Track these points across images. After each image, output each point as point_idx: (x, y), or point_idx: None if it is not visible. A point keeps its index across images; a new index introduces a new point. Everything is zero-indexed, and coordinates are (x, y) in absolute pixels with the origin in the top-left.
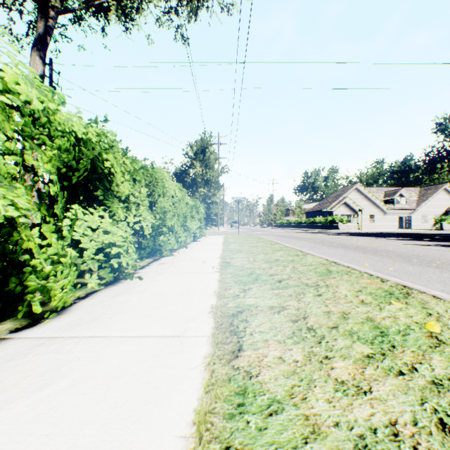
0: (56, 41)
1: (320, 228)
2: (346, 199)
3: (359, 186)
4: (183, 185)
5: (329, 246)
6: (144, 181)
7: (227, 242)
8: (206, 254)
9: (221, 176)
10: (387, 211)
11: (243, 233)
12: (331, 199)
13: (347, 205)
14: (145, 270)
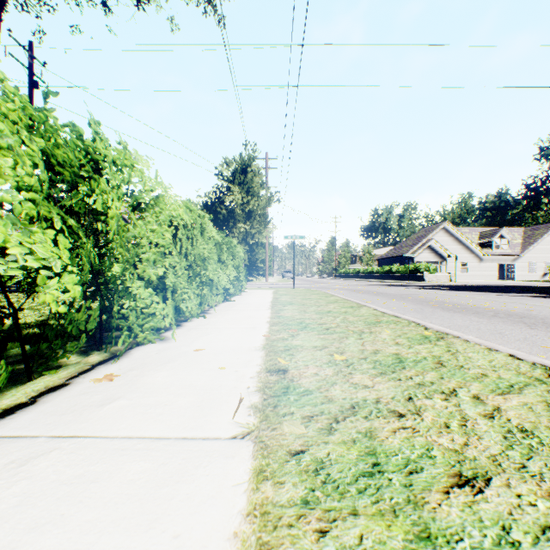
0: (38, 16)
1: (398, 279)
2: (431, 241)
3: (448, 225)
4: (215, 220)
5: (445, 310)
6: (34, 143)
7: (278, 302)
8: (236, 334)
9: (269, 205)
10: (484, 257)
11: (300, 285)
12: (411, 242)
13: (433, 250)
14: (14, 421)
